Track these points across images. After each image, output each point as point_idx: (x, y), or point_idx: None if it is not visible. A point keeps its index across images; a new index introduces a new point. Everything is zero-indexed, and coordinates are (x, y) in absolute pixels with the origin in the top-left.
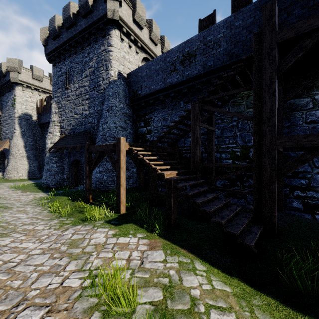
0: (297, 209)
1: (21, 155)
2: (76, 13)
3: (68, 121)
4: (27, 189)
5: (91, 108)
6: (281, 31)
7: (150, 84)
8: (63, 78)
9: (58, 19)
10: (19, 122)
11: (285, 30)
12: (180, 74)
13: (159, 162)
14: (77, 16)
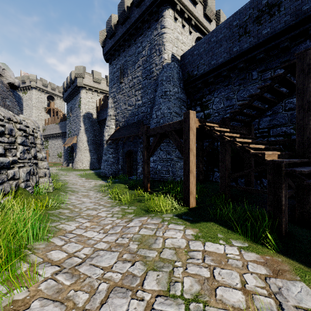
0: None
1: (84, 149)
2: (129, 6)
3: (122, 113)
4: (89, 177)
5: (144, 97)
6: None
7: (209, 60)
8: (118, 73)
9: (114, 18)
10: (83, 120)
11: None
12: (253, 36)
13: (247, 140)
14: (131, 8)
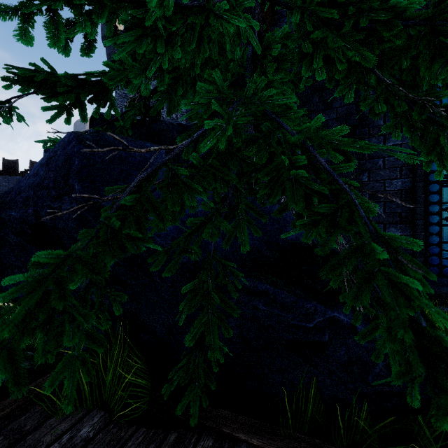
0: None
1: None
2: None
3: None
4: None
5: None
6: None
7: None
8: None
9: None
10: None
11: None
12: None
13: None
14: None
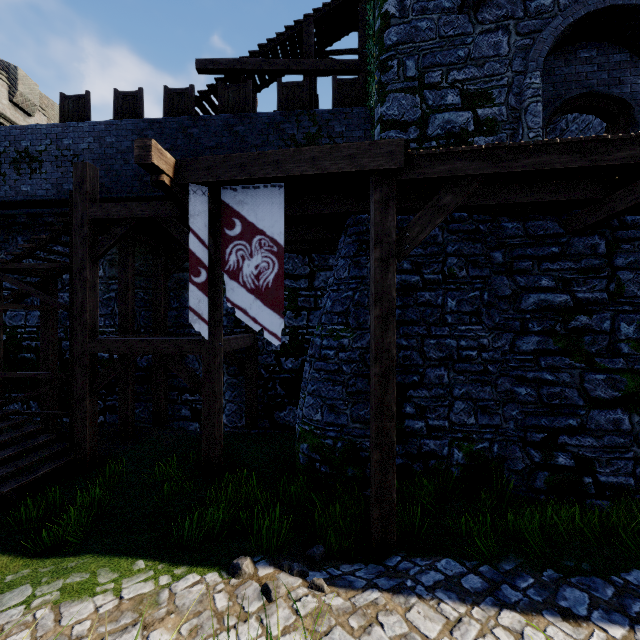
0: (186, 417)
1: None
2: None
3: None
4: None
5: None
6: (93, 205)
7: None
8: None
9: None
10: None
11: (97, 207)
12: (11, 185)
13: None
14: None
